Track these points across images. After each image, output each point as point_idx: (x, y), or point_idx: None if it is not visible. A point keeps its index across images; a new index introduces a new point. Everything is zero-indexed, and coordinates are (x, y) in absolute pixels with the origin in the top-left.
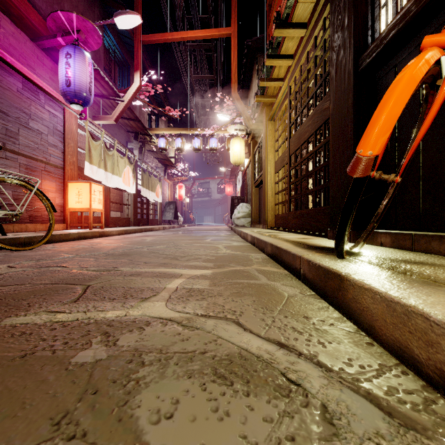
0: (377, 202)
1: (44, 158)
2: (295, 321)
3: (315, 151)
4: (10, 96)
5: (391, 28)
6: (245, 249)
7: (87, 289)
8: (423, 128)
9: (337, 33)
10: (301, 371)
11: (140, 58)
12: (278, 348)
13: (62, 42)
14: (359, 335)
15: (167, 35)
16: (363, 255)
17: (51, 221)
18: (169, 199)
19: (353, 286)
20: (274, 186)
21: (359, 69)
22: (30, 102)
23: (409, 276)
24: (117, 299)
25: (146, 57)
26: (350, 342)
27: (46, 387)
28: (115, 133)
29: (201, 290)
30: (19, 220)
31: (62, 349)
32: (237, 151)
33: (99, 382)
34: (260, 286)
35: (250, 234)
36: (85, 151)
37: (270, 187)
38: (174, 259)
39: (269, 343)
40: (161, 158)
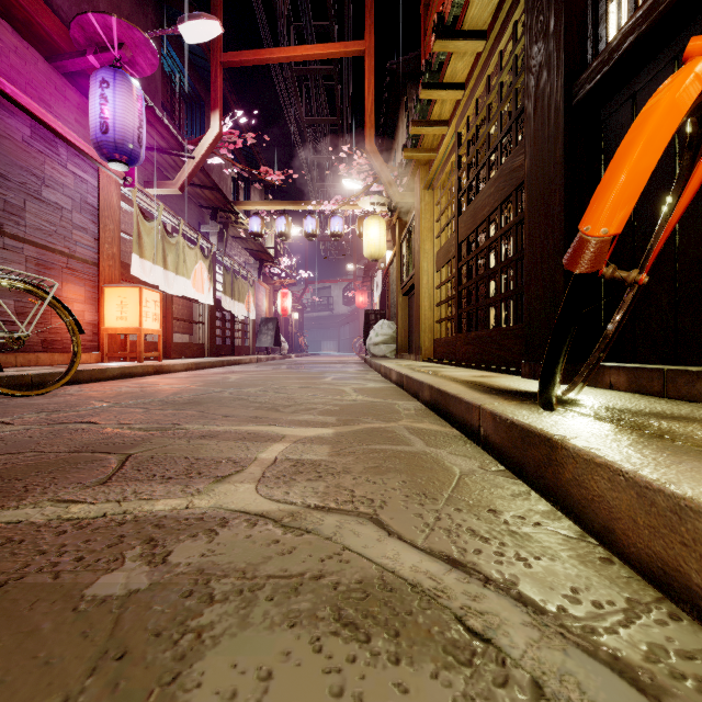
0: (603, 318)
1: (67, 248)
2: (474, 518)
3: (500, 237)
4: (10, 148)
5: (627, 32)
6: (388, 393)
7: (127, 461)
8: (688, 193)
9: (537, 44)
10: (490, 613)
11: (219, 90)
12: (448, 567)
13: (96, 62)
14: (587, 544)
15: (262, 53)
16: (584, 405)
17: (75, 349)
18: (266, 315)
19: (574, 458)
20: (434, 293)
21: (574, 101)
22: (44, 158)
23: (671, 441)
24: (175, 478)
25: (230, 88)
26: (573, 557)
27: (34, 645)
28: (181, 210)
29: (316, 464)
30: (25, 346)
31: (73, 570)
32: (374, 238)
33: (130, 636)
34: (413, 455)
35: (396, 370)
36: (133, 237)
37: (426, 294)
38: (272, 409)
39: (432, 559)
40: (254, 250)
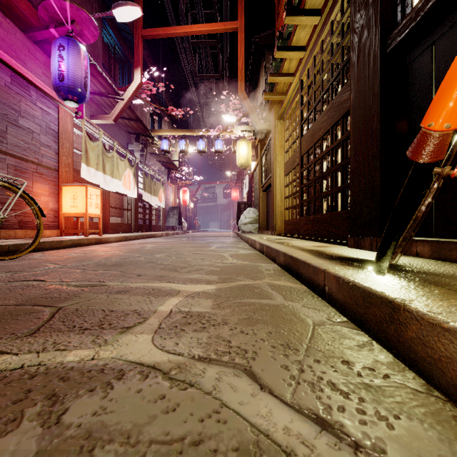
0: None
1: (36, 159)
2: (332, 370)
3: (331, 150)
4: None
5: None
6: (254, 258)
7: (57, 313)
8: None
9: (360, 12)
10: None
11: (140, 54)
12: (317, 429)
13: (56, 33)
14: (436, 399)
15: (169, 30)
16: (405, 269)
17: (38, 227)
18: (172, 204)
19: (418, 320)
20: (284, 190)
21: (388, 50)
22: (20, 98)
23: None
24: (90, 329)
25: (148, 54)
26: (428, 415)
27: None
28: (115, 134)
29: (202, 315)
30: (7, 225)
31: None
32: (244, 154)
33: None
34: (275, 308)
35: (259, 241)
36: (82, 152)
37: (279, 190)
38: (172, 270)
39: (302, 419)
40: (164, 162)
